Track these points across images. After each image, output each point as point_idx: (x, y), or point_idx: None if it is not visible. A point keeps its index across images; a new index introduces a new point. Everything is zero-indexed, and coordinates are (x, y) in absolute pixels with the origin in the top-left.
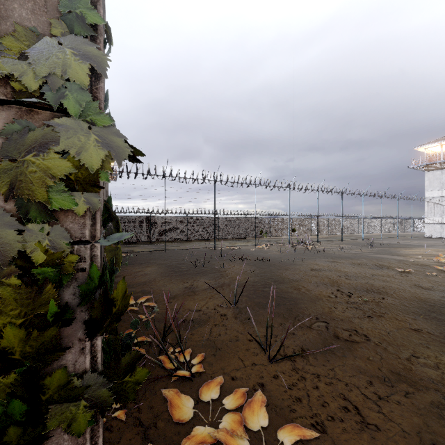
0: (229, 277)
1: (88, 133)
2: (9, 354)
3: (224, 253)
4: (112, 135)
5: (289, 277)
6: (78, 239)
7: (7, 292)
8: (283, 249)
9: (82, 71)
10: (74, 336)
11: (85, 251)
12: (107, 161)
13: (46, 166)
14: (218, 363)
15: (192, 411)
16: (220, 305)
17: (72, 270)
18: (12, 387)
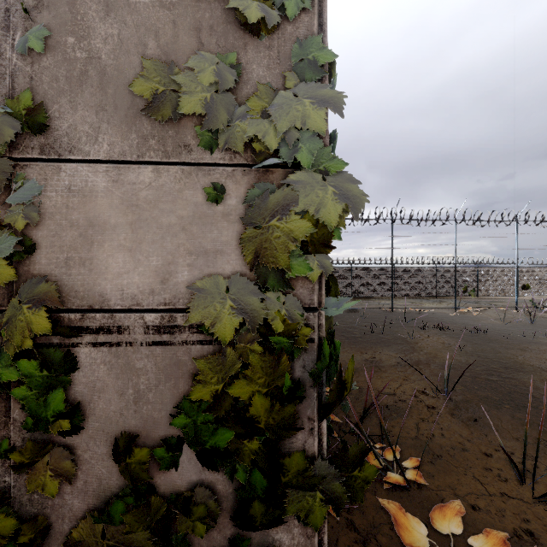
0: (425, 353)
1: (323, 186)
2: (256, 422)
3: (408, 317)
4: (345, 185)
5: (532, 362)
6: (307, 306)
7: (255, 359)
8: (506, 316)
9: (319, 118)
10: (303, 414)
11: (314, 319)
12: (340, 216)
13: (289, 229)
14: (442, 477)
15: (426, 538)
16: (422, 392)
17: (305, 341)
18: (255, 456)
